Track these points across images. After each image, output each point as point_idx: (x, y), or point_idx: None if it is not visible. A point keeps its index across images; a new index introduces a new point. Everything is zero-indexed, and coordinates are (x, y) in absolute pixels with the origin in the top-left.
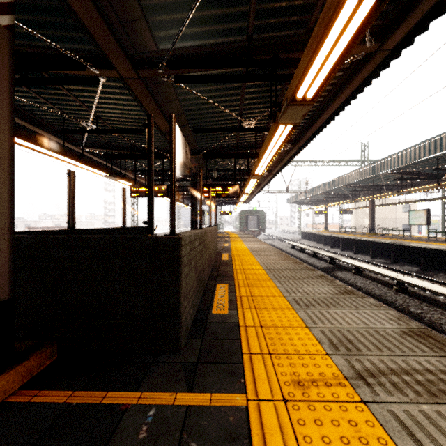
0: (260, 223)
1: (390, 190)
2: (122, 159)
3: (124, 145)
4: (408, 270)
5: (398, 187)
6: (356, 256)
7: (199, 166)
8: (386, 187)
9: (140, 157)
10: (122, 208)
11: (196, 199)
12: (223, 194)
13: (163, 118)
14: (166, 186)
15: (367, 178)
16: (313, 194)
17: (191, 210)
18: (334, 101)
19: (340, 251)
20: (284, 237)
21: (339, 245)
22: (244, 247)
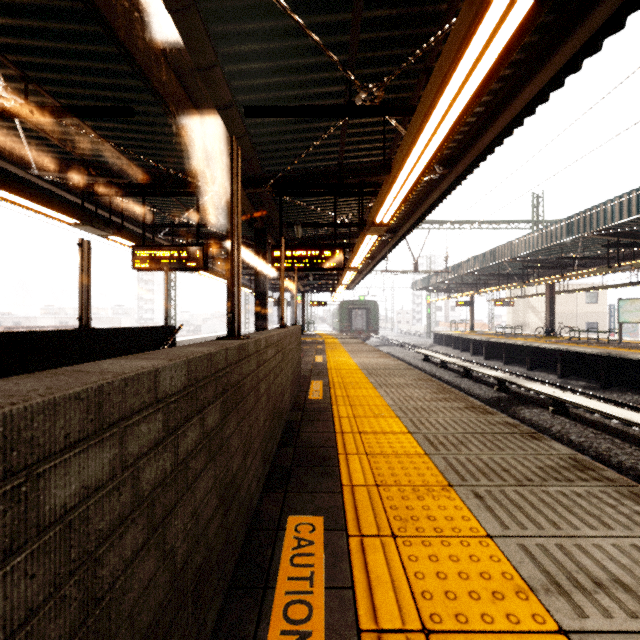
0: (371, 320)
1: (584, 267)
2: (125, 201)
3: (118, 166)
4: (637, 401)
5: (598, 261)
6: (532, 374)
7: (270, 217)
8: (577, 261)
9: (152, 191)
10: (80, 285)
11: (264, 277)
12: (312, 264)
13: (161, 58)
14: (202, 248)
15: (551, 246)
16: (459, 274)
17: (256, 297)
18: (582, 22)
19: (502, 365)
20: (407, 342)
21: (500, 355)
22: (353, 365)
